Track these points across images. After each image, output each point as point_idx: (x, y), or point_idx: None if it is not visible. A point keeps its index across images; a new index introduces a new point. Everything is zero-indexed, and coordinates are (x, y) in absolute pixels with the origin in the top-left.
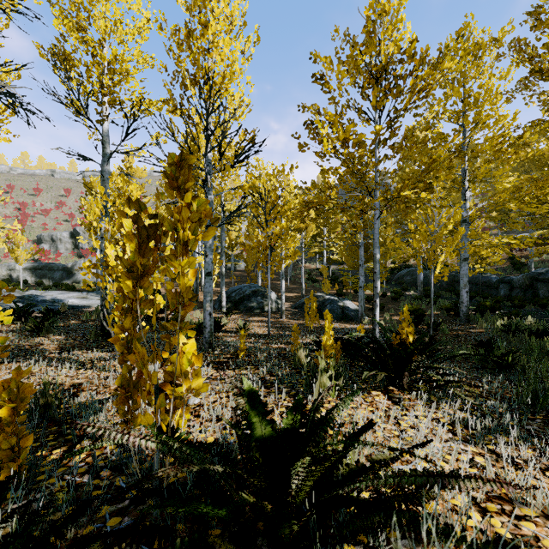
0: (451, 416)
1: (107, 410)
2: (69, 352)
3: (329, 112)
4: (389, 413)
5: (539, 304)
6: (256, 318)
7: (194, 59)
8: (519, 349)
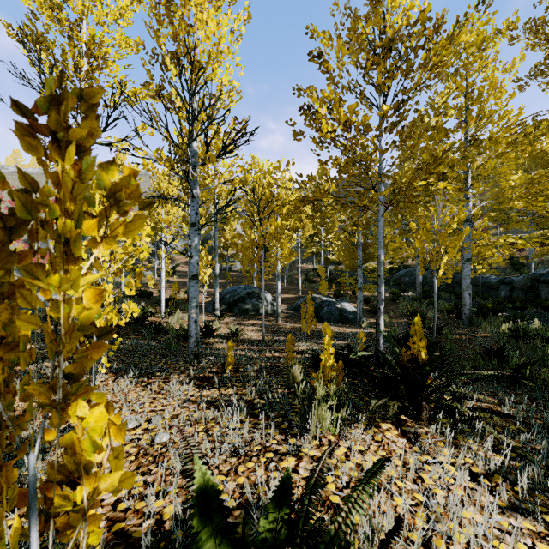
0: (486, 464)
1: (53, 450)
2: (38, 365)
3: (329, 88)
4: (405, 458)
5: (542, 305)
6: (251, 321)
7: (174, 33)
8: (537, 360)
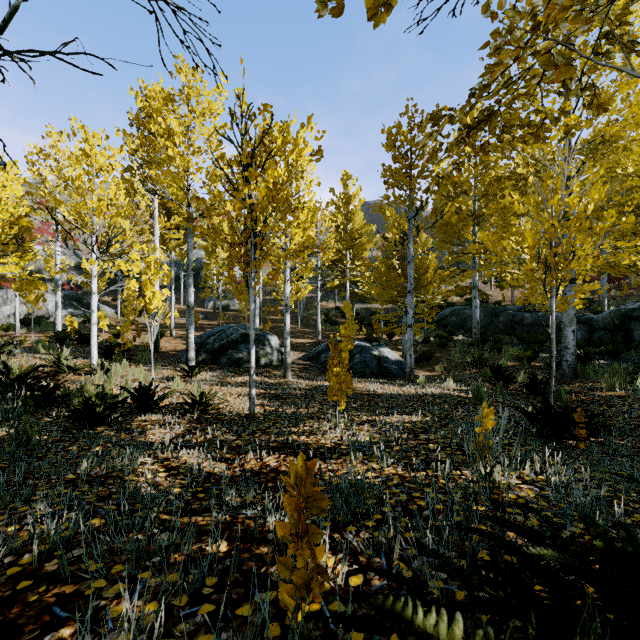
0: None
1: None
2: None
3: None
4: None
5: None
6: (242, 378)
7: None
8: None
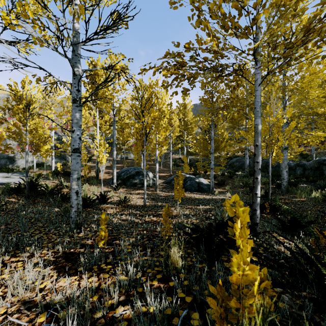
0: None
1: None
2: None
3: None
4: None
5: None
6: (138, 191)
7: None
8: None
